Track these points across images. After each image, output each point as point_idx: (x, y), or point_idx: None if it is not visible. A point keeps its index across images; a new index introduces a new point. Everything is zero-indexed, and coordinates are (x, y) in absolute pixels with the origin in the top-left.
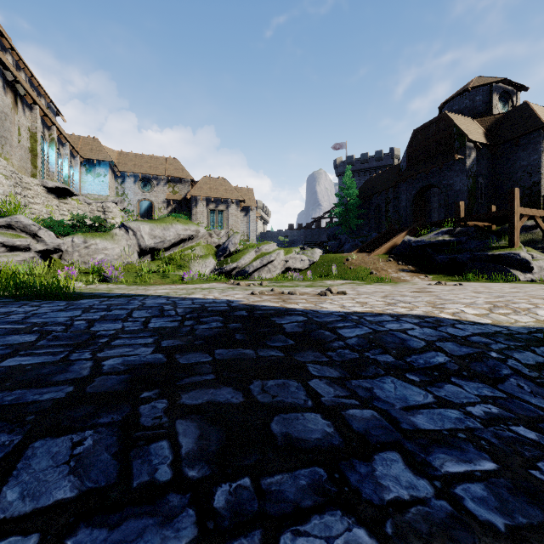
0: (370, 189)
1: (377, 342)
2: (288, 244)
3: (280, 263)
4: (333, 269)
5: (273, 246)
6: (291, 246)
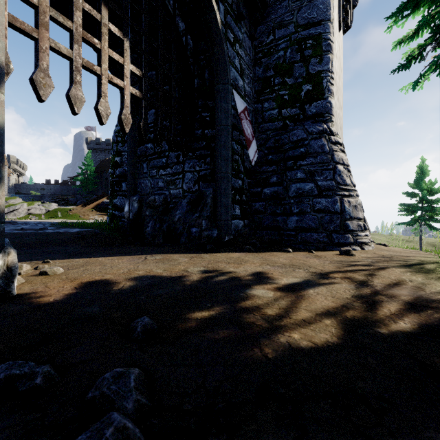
0: (103, 167)
1: (24, 223)
2: (39, 197)
3: (24, 211)
4: (59, 214)
5: (19, 200)
6: (42, 198)
